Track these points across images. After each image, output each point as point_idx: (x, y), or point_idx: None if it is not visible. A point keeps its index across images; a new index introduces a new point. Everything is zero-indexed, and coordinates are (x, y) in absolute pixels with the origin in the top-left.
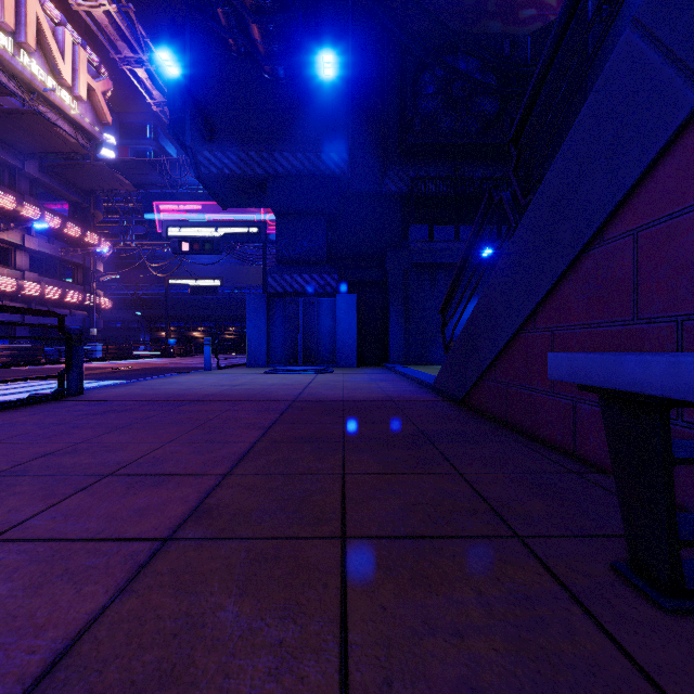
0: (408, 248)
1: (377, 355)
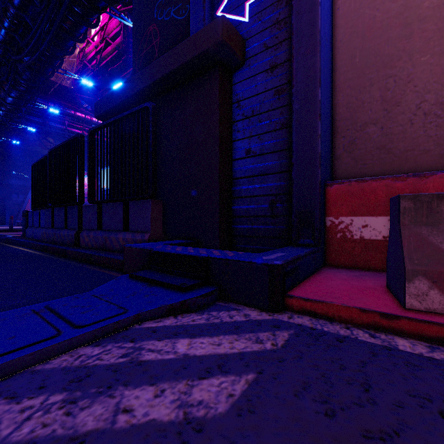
0: (12, 199)
1: (2, 223)
